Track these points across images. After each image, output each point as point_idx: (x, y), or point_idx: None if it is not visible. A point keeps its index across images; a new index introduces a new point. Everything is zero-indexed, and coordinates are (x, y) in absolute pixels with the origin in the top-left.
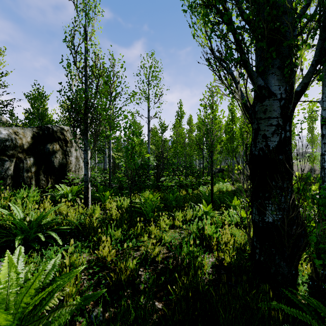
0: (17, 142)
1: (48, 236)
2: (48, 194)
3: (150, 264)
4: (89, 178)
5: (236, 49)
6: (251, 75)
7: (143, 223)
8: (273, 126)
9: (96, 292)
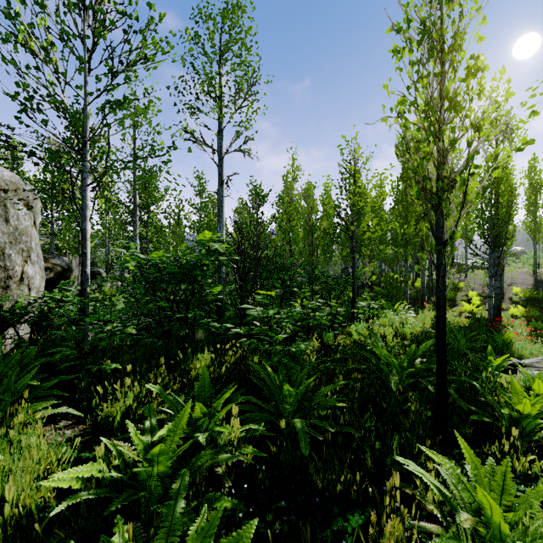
0: None
1: None
2: None
3: None
4: None
5: None
6: None
7: None
8: None
9: None
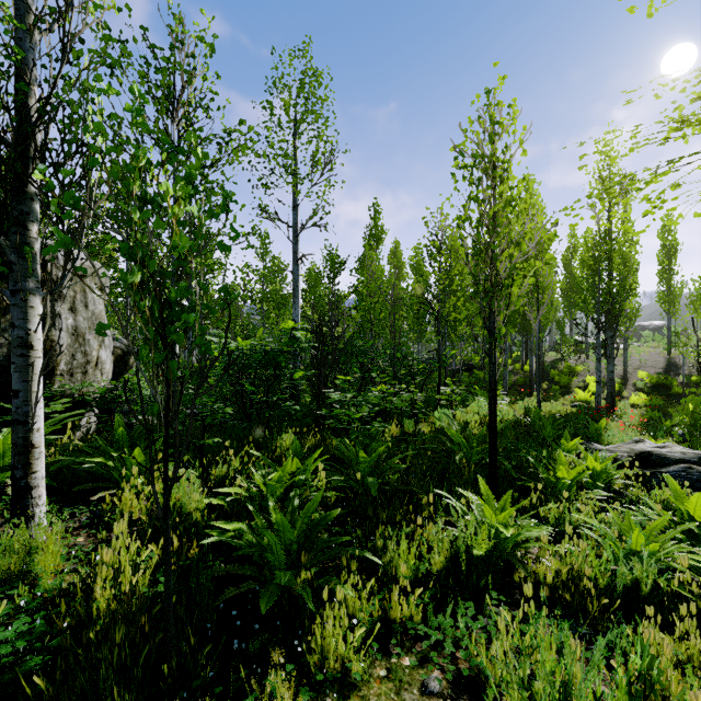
0: None
1: None
2: None
3: None
4: (32, 408)
5: None
6: None
7: (247, 615)
8: None
9: None
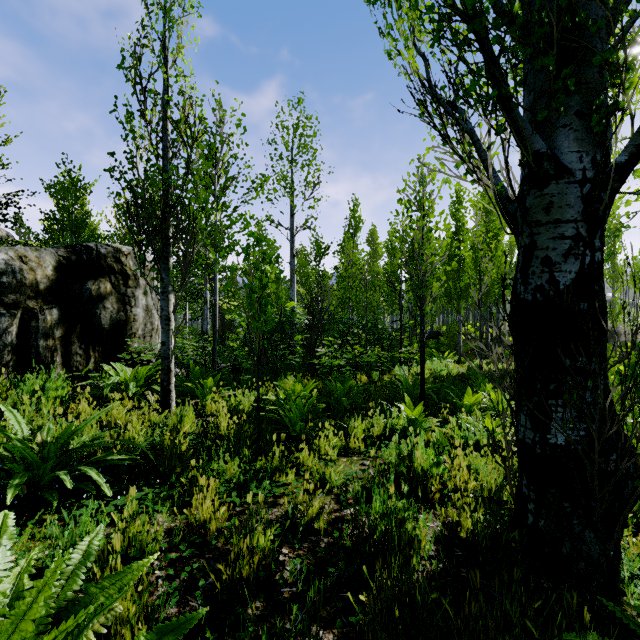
0: (25, 278)
1: (83, 475)
2: (88, 384)
3: (303, 537)
4: (172, 351)
5: (487, 72)
6: (520, 130)
7: (284, 444)
8: (567, 239)
9: (183, 617)
